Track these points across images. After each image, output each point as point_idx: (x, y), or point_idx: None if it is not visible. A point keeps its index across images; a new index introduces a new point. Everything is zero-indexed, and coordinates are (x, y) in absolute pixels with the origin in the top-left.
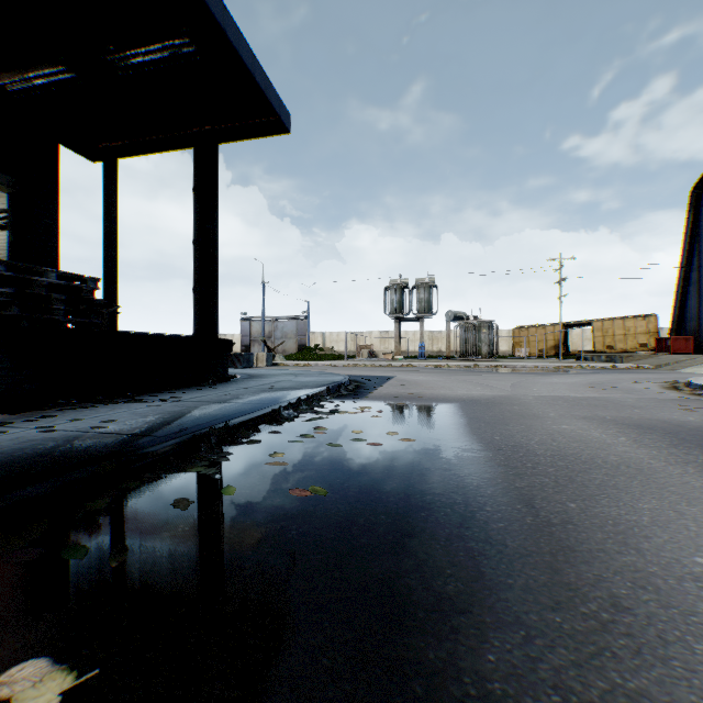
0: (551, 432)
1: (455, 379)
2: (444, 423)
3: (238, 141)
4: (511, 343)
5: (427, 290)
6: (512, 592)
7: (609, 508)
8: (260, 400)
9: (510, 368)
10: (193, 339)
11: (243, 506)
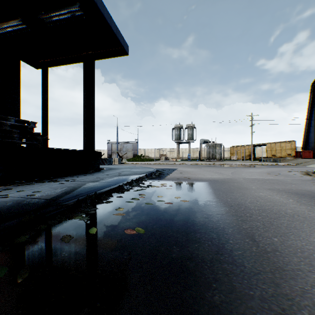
0: (255, 196)
1: (205, 170)
2: (202, 192)
3: (104, 59)
4: (229, 153)
5: (191, 129)
6: (254, 301)
7: (295, 241)
8: (113, 180)
9: (229, 165)
10: (83, 151)
11: (99, 240)
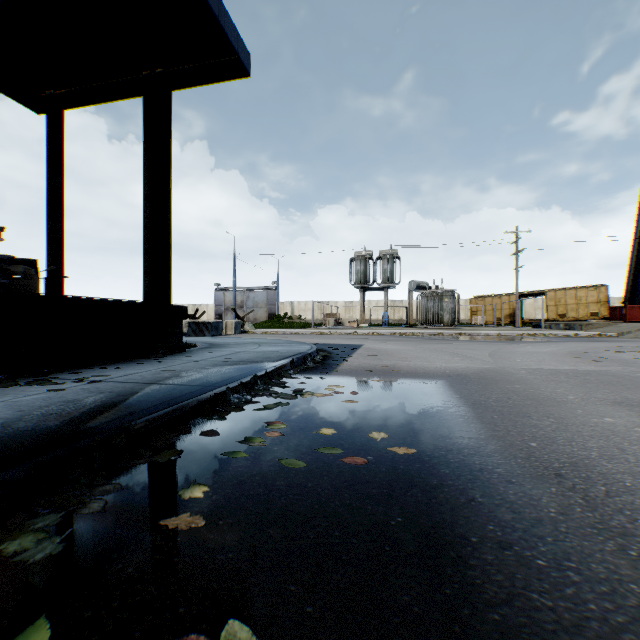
0: (601, 431)
1: (426, 348)
2: (442, 413)
3: (194, 86)
4: (468, 312)
5: (391, 261)
6: None
7: None
8: (204, 379)
9: (474, 336)
10: (137, 305)
11: None
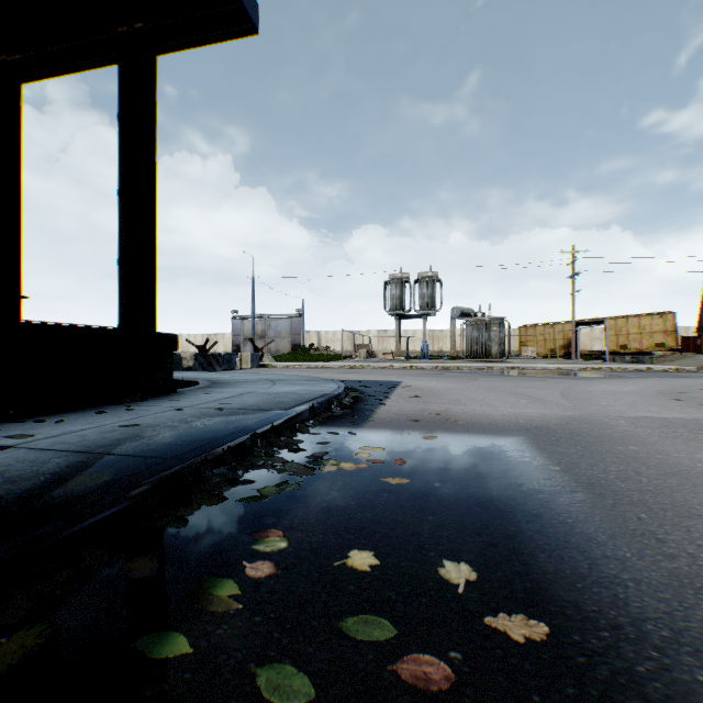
0: None
1: (479, 386)
2: (550, 507)
3: (185, 49)
4: (516, 342)
5: (431, 285)
6: None
7: None
8: (172, 444)
9: (529, 370)
10: (102, 332)
11: None
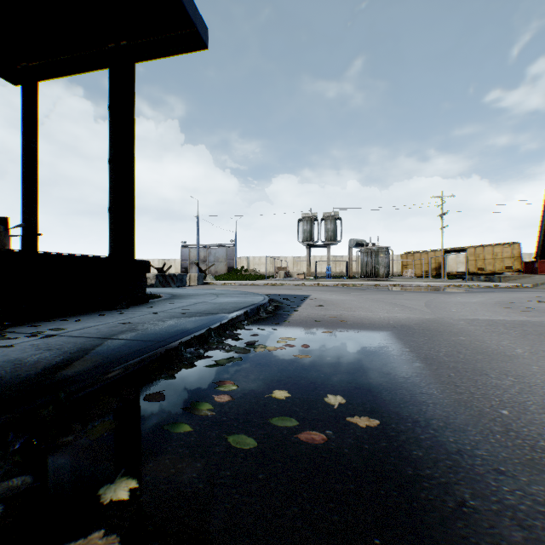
0: None
1: (367, 298)
2: (396, 370)
3: (156, 58)
4: (399, 265)
5: (333, 222)
6: None
7: None
8: (158, 333)
9: (407, 287)
10: (101, 260)
11: None
